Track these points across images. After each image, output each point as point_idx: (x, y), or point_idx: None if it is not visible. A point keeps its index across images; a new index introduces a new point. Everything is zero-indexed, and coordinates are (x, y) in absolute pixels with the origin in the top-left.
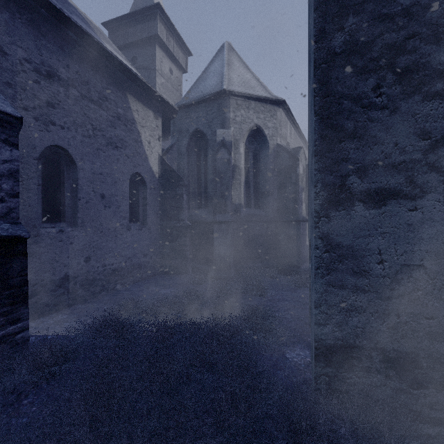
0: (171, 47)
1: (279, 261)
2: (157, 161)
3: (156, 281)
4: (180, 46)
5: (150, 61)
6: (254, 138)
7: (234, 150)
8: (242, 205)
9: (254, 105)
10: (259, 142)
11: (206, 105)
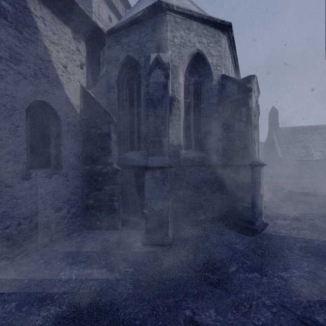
0: None
1: (224, 213)
2: (79, 92)
3: (70, 244)
4: None
5: (87, 4)
6: (194, 69)
7: (172, 79)
8: (181, 145)
9: (195, 26)
10: (200, 73)
11: (138, 27)
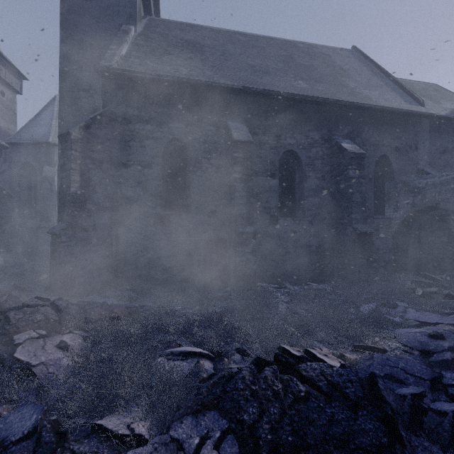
0: (3, 74)
1: None
2: None
3: None
4: (14, 71)
5: None
6: None
7: None
8: None
9: None
10: None
11: (35, 148)
